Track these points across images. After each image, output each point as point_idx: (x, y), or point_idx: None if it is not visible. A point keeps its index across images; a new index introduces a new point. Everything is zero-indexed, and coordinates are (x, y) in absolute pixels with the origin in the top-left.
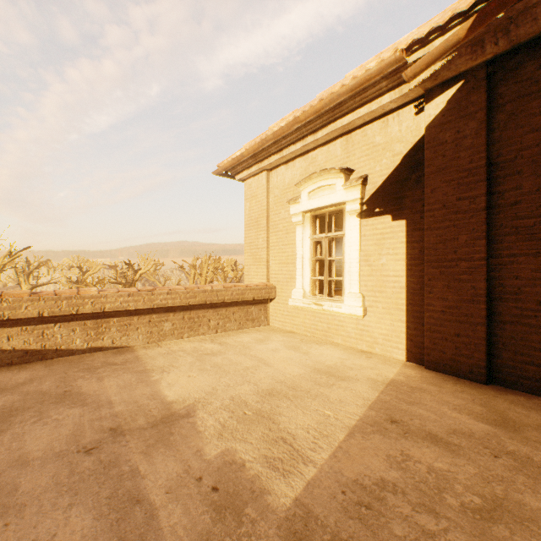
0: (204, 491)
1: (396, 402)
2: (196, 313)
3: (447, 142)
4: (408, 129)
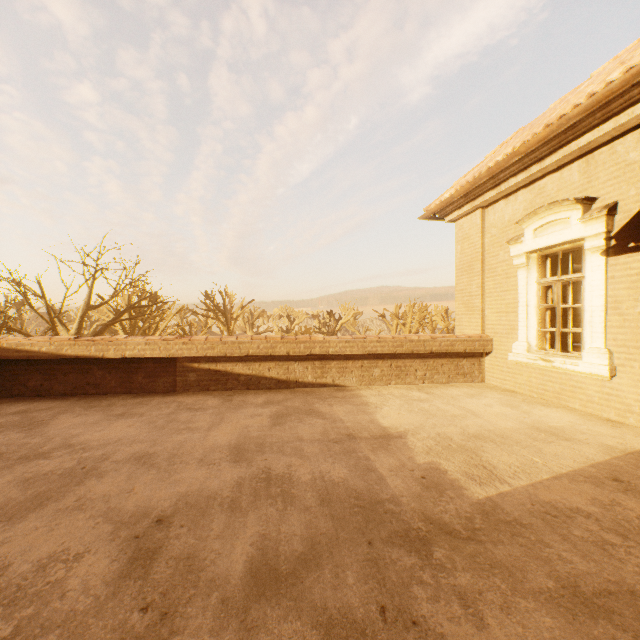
0: (415, 477)
1: (631, 468)
2: (402, 362)
3: None
4: None
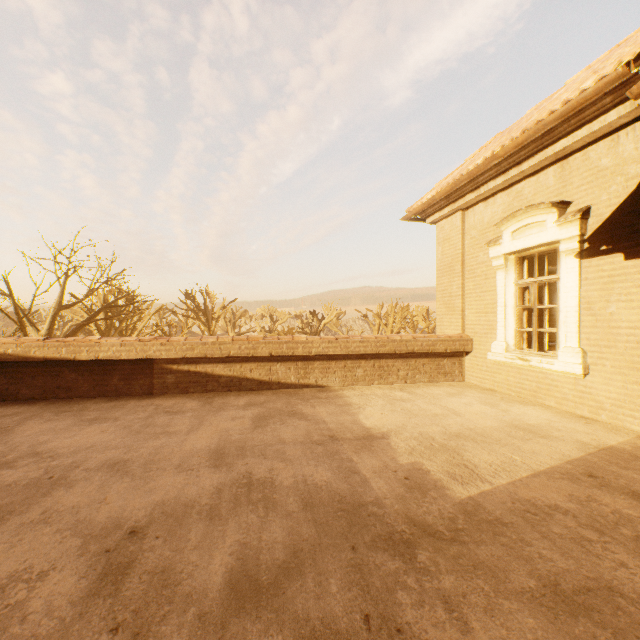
0: (399, 478)
1: (604, 464)
2: (385, 362)
3: None
4: None
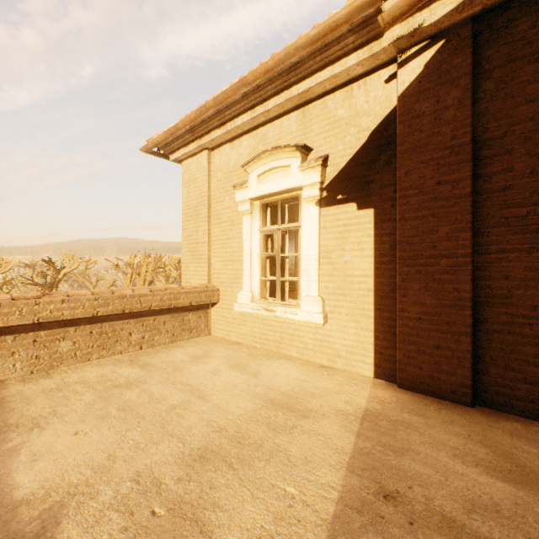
0: None
1: (382, 453)
2: (111, 325)
3: (425, 114)
4: (377, 100)
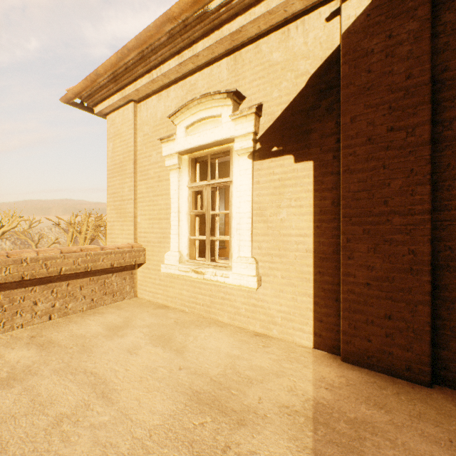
0: None
1: None
2: (7, 295)
3: (374, 51)
4: (317, 41)
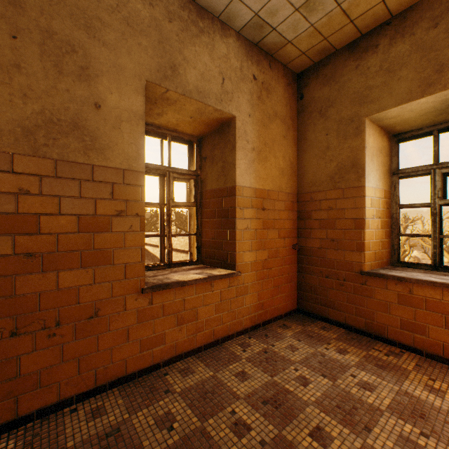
0: None
1: None
2: None
3: None
4: None
